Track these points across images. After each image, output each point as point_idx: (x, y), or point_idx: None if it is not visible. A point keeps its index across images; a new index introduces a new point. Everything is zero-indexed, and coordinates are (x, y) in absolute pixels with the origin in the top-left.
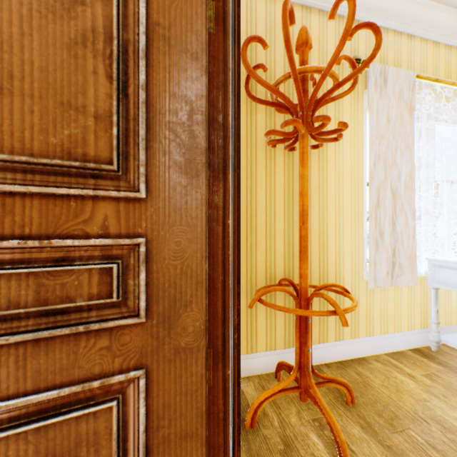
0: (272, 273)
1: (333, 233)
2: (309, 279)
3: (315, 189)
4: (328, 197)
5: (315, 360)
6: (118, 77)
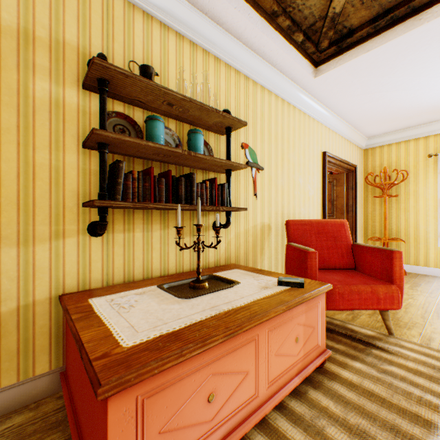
0: (389, 236)
1: (422, 224)
2: (408, 240)
3: (411, 207)
4: (419, 209)
5: (411, 271)
6: (331, 203)
